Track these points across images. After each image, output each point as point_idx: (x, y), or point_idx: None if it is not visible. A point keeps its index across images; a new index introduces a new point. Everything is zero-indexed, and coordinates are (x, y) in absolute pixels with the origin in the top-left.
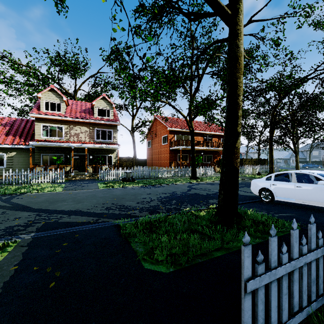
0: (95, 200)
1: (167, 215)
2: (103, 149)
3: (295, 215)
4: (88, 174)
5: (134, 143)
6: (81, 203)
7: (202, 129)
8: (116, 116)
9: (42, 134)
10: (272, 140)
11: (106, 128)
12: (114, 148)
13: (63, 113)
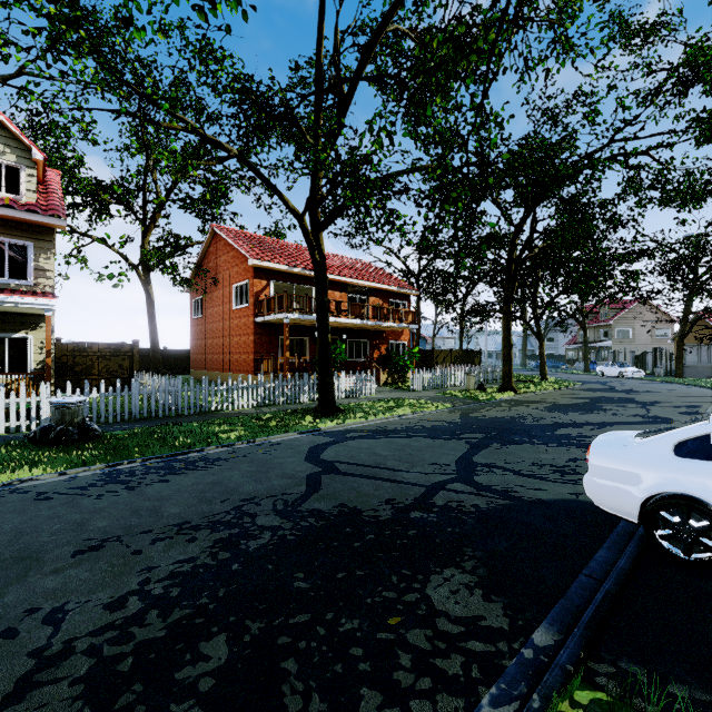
0: None
1: None
2: None
3: None
4: None
5: (151, 303)
6: None
7: (345, 272)
8: (52, 196)
9: None
10: (510, 306)
11: (2, 235)
12: (29, 307)
13: None
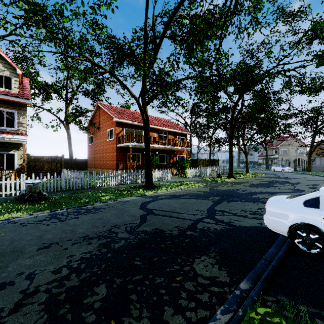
0: None
1: None
2: None
3: None
4: None
5: (69, 138)
6: None
7: (157, 124)
8: (25, 90)
9: None
10: (232, 139)
11: (3, 107)
12: (15, 140)
13: None
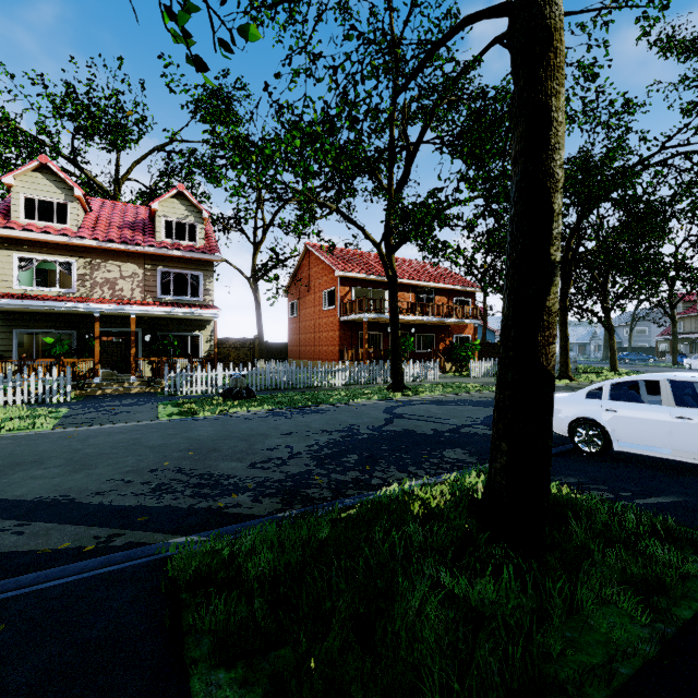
0: (132, 459)
1: (334, 512)
2: (178, 318)
3: (693, 503)
4: (139, 381)
5: (258, 306)
6: (87, 471)
7: (413, 276)
8: (211, 239)
9: (16, 281)
10: (566, 302)
11: (187, 269)
12: (206, 316)
13: (73, 227)
